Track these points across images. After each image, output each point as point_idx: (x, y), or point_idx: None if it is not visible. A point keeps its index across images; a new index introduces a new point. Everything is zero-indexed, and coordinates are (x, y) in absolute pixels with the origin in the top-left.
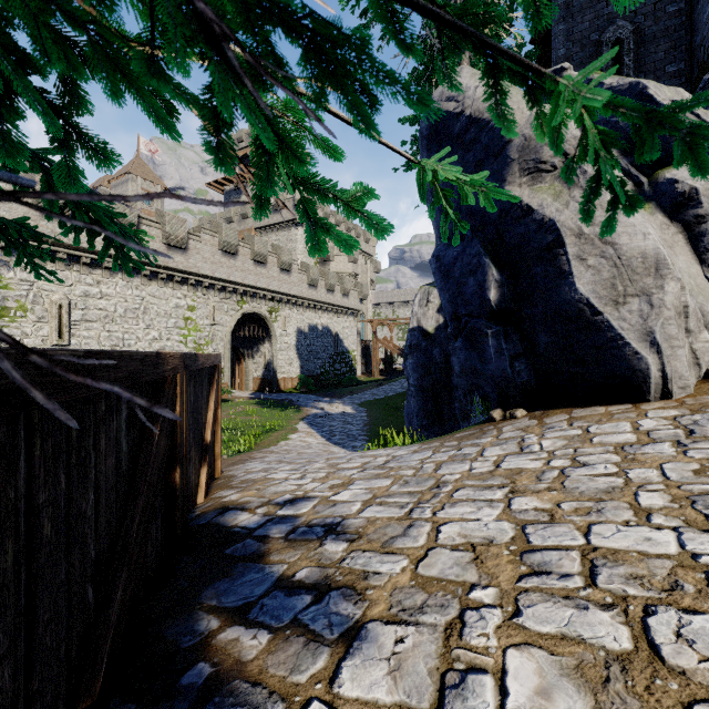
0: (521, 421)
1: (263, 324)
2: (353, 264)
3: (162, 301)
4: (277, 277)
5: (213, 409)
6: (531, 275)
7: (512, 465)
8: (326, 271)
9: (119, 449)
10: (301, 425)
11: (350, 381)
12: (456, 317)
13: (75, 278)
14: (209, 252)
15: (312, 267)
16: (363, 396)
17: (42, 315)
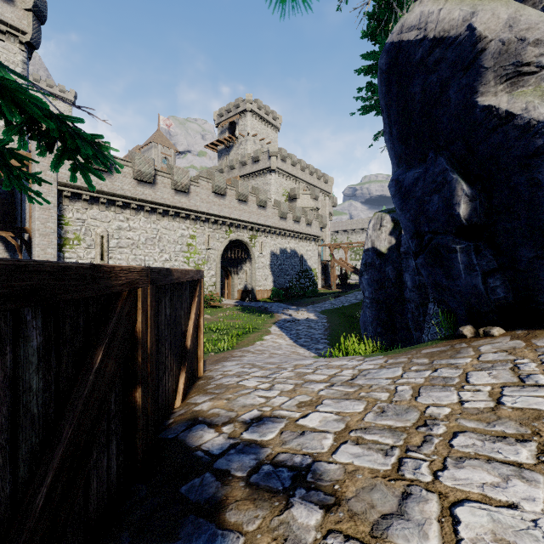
0: (501, 341)
1: (245, 248)
2: (315, 200)
3: (171, 232)
4: (255, 212)
5: (193, 318)
6: (511, 185)
7: (520, 403)
8: (293, 206)
9: (23, 388)
10: (273, 329)
11: (312, 293)
12: (418, 235)
13: (112, 216)
14: (205, 194)
15: (283, 203)
16: (324, 305)
17: (90, 243)
